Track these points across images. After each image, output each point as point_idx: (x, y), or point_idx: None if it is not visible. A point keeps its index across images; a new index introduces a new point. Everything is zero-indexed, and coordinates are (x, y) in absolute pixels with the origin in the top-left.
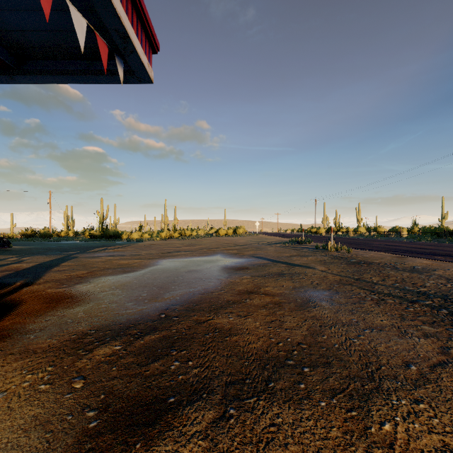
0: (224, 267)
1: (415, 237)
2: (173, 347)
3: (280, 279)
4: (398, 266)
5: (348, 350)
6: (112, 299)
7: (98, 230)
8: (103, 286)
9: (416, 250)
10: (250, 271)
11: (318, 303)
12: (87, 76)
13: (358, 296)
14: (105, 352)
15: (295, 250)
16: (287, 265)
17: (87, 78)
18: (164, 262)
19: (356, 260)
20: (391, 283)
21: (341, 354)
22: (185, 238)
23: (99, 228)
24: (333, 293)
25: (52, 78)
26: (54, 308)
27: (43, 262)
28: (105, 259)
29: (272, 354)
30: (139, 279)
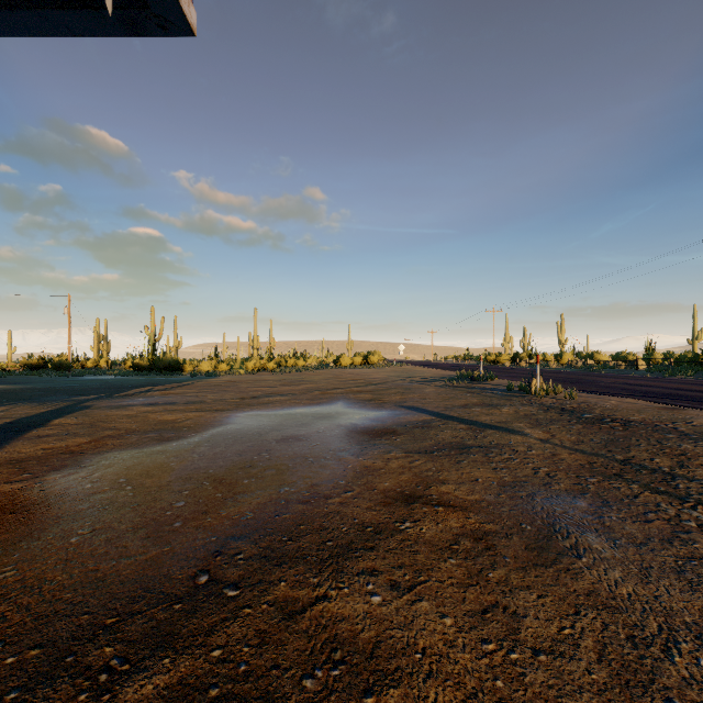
0: (351, 430)
1: (663, 369)
2: None
3: (466, 462)
4: (684, 429)
5: None
6: (104, 517)
7: (147, 357)
8: (103, 477)
9: (688, 394)
10: (402, 439)
11: (578, 538)
12: (41, 13)
13: (661, 514)
14: None
15: (473, 394)
16: (469, 426)
17: (43, 18)
18: (241, 419)
19: (593, 414)
20: None
21: None
22: (286, 371)
23: (148, 354)
24: (597, 504)
25: None
26: None
27: (20, 419)
28: (136, 411)
29: None
30: (183, 458)
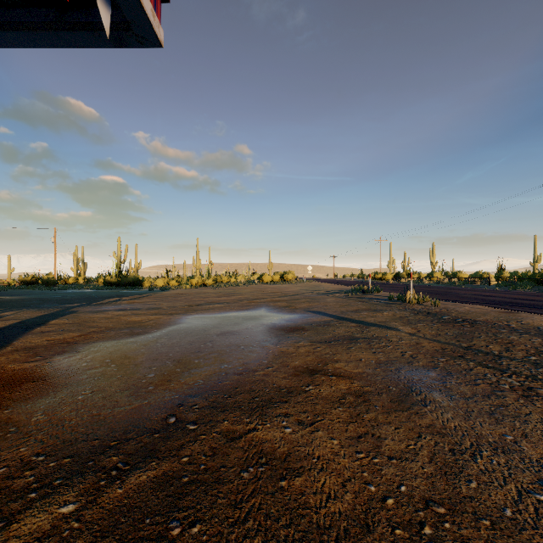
0: (271, 328)
1: (509, 285)
2: (175, 510)
3: (354, 348)
4: (514, 326)
5: (542, 530)
6: (98, 384)
7: (115, 276)
8: (94, 358)
9: (523, 302)
10: (308, 333)
11: (427, 395)
12: (57, 33)
13: (486, 380)
14: (34, 527)
15: (362, 302)
16: (358, 325)
17: (57, 36)
18: (190, 320)
19: (450, 316)
20: (522, 355)
21: (532, 542)
22: (221, 286)
23: (115, 273)
24: (443, 374)
25: (2, 38)
26: (2, 402)
27: (26, 320)
28: (111, 314)
29: (380, 538)
30: (150, 346)
